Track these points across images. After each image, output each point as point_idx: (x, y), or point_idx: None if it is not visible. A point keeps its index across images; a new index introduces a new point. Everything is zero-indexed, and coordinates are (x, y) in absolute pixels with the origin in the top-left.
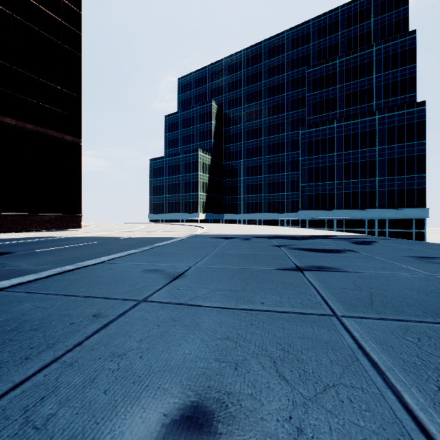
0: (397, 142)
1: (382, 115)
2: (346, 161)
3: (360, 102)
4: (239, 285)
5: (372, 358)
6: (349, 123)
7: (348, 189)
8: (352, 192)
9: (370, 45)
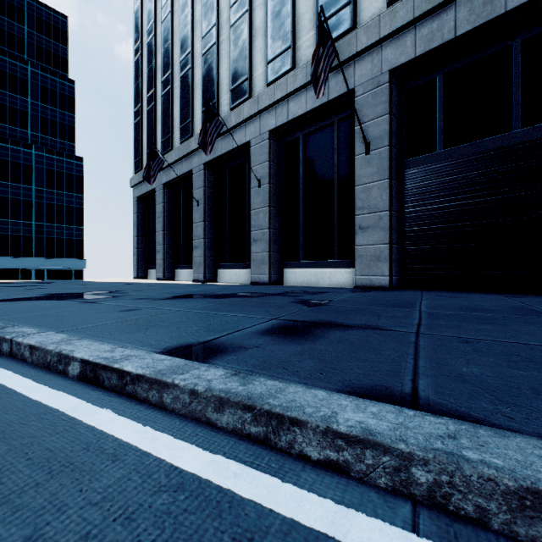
0: (57, 188)
1: (41, 152)
2: None
3: (11, 121)
4: (17, 292)
5: (75, 291)
6: None
7: None
8: None
9: (25, 60)
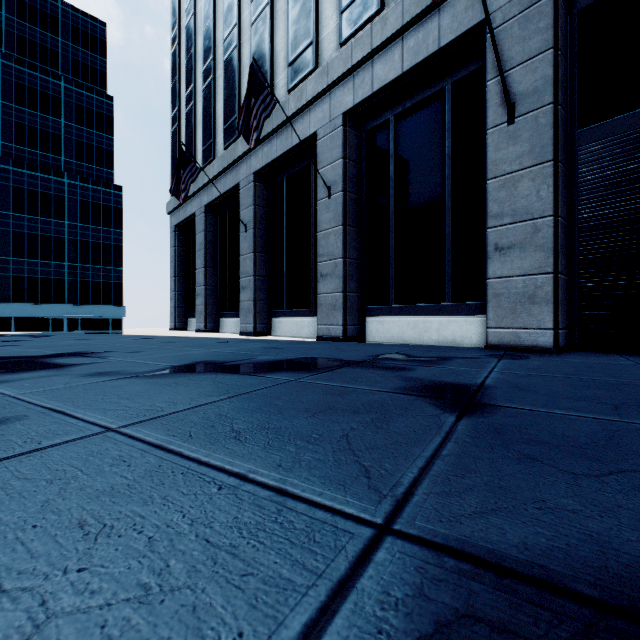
0: (92, 223)
1: (74, 181)
2: (18, 229)
3: (42, 146)
4: None
5: (39, 351)
6: (23, 172)
7: (22, 272)
8: (28, 277)
9: (58, 75)
